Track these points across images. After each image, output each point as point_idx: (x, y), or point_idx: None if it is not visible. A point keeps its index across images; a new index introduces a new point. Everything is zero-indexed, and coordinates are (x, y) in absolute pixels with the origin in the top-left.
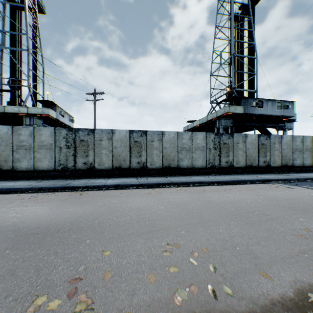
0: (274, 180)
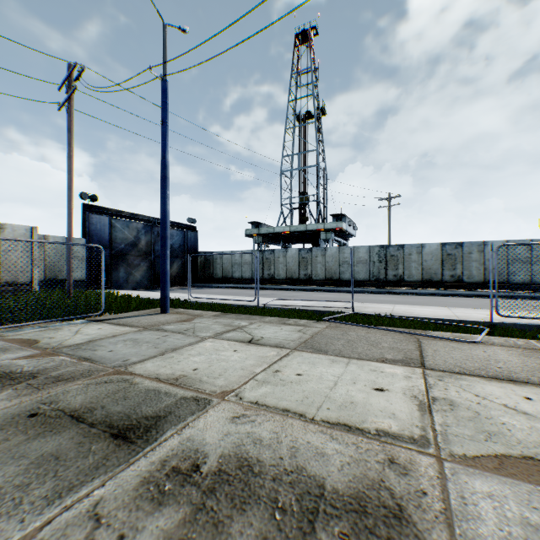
0: None
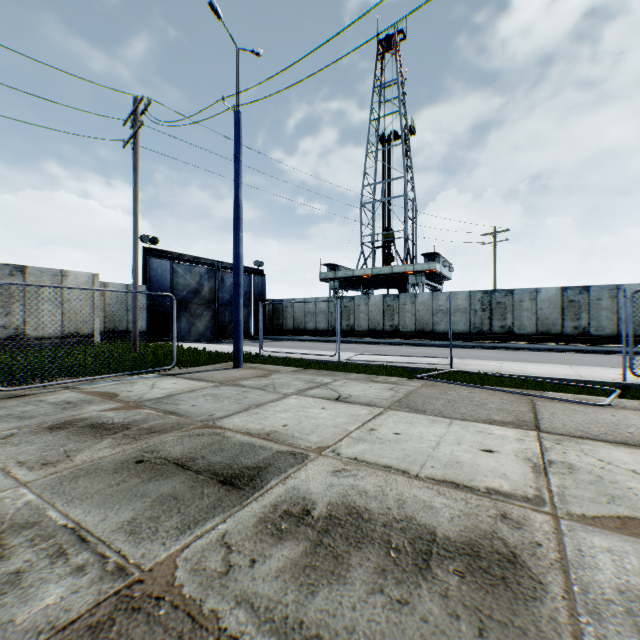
0: None
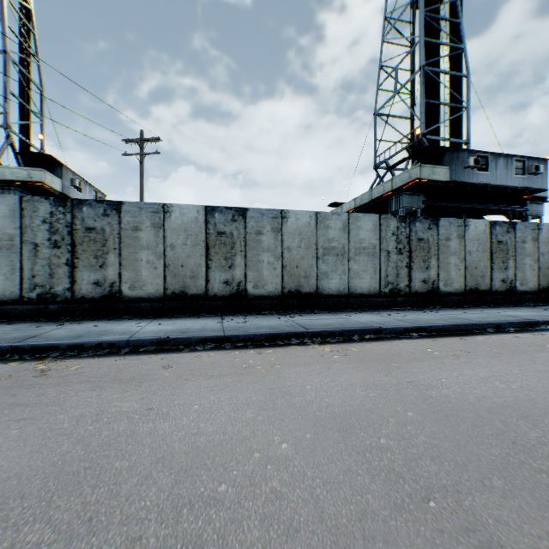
0: (547, 323)
